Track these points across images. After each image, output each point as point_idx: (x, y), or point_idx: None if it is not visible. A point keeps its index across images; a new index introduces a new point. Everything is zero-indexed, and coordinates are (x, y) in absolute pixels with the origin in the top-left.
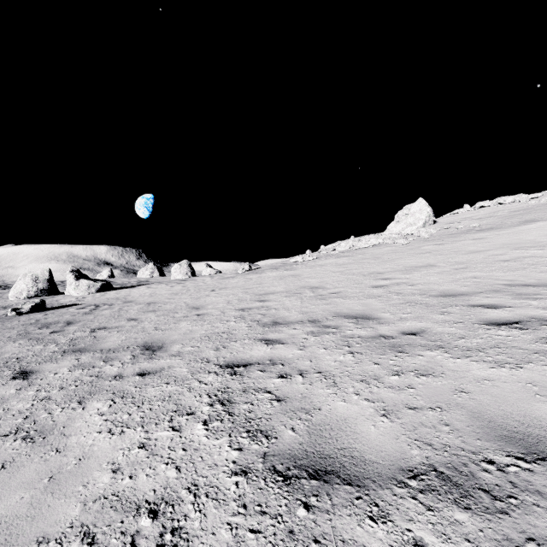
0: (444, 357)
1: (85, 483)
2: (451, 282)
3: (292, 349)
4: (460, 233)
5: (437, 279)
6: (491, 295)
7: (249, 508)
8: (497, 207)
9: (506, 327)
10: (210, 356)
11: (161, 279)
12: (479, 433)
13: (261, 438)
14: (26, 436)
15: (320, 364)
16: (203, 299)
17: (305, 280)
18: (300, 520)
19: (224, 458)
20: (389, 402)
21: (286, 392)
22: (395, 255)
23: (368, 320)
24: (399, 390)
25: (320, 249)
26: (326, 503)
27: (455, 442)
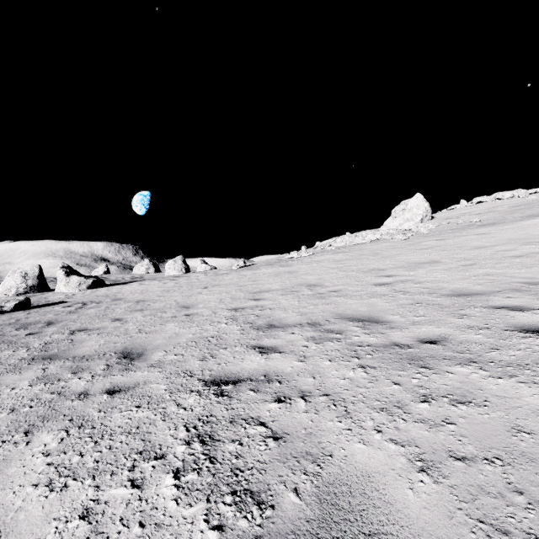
0: (480, 376)
1: None
2: (462, 280)
3: (291, 361)
4: (460, 228)
5: (445, 276)
6: (512, 294)
7: None
8: (496, 202)
9: None
10: (195, 368)
11: (155, 275)
12: None
13: (251, 507)
14: None
15: (325, 382)
16: (195, 297)
17: (302, 277)
18: None
19: None
20: (425, 447)
21: (285, 425)
22: (394, 251)
23: (376, 323)
24: (434, 426)
25: (316, 245)
26: None
27: None
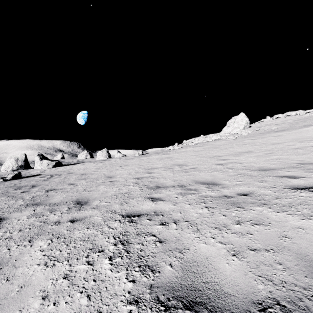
0: (268, 211)
1: (21, 308)
2: (264, 161)
3: (168, 205)
4: (265, 133)
5: (255, 159)
6: (291, 169)
7: None
8: (286, 117)
9: (305, 191)
10: (116, 209)
11: (91, 159)
12: (305, 271)
13: (148, 272)
14: None
15: (187, 215)
16: (114, 172)
17: (175, 160)
18: None
19: (122, 289)
20: (236, 245)
21: (165, 236)
22: (228, 146)
23: (215, 185)
24: (242, 235)
25: (183, 142)
26: None
27: (289, 278)
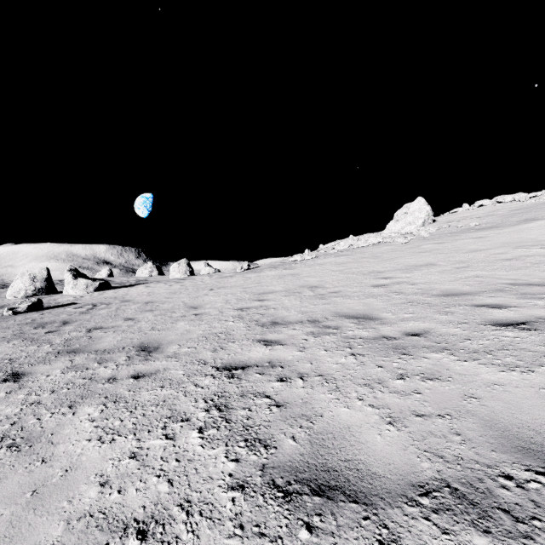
0: (450, 360)
1: (70, 498)
2: (453, 281)
3: (292, 351)
4: (460, 232)
5: (438, 278)
6: (495, 294)
7: (247, 528)
8: (497, 206)
9: (513, 328)
10: (207, 358)
11: (159, 278)
12: (493, 444)
13: (259, 448)
14: (11, 444)
15: (320, 367)
16: (202, 298)
17: (304, 279)
18: (302, 544)
19: (220, 470)
20: (395, 409)
21: (286, 397)
22: (395, 254)
23: (370, 320)
24: (405, 395)
25: (319, 248)
26: (330, 524)
27: (469, 454)
